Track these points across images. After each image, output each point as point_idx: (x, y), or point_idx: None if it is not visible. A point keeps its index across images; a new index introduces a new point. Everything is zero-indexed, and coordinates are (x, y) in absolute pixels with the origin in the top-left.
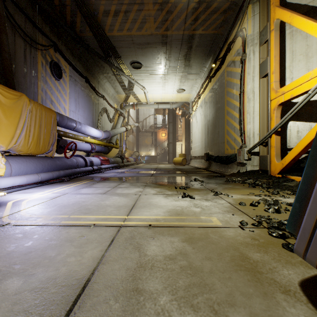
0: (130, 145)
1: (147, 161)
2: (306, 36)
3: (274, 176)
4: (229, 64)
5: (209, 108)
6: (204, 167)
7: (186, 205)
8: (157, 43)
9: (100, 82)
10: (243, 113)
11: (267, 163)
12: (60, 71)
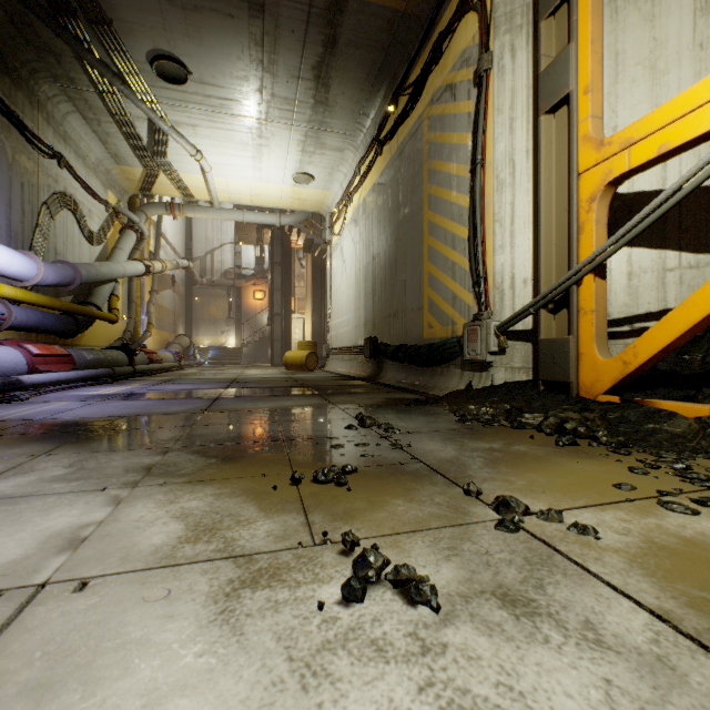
0: (165, 317)
1: (215, 360)
2: (653, 16)
3: (594, 400)
4: (436, 97)
5: (378, 223)
6: (365, 374)
7: None
8: (233, 1)
9: (47, 109)
10: (483, 223)
11: (568, 360)
12: None
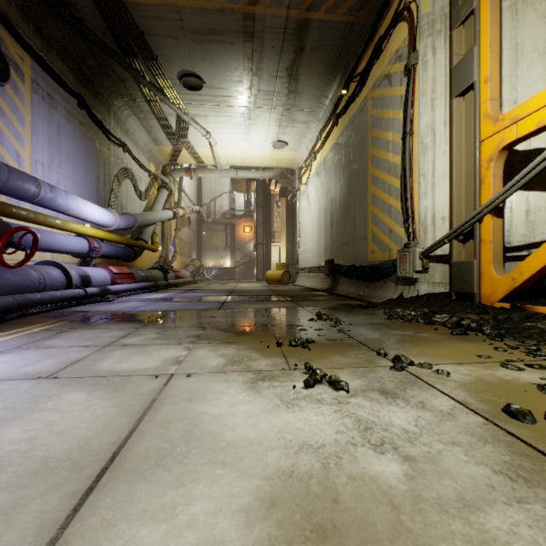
0: (184, 247)
1: (217, 277)
2: None
3: (491, 306)
4: (377, 83)
5: (335, 176)
6: (325, 287)
7: (335, 437)
8: (233, 34)
9: (117, 115)
10: (411, 176)
11: (472, 277)
12: (2, 64)
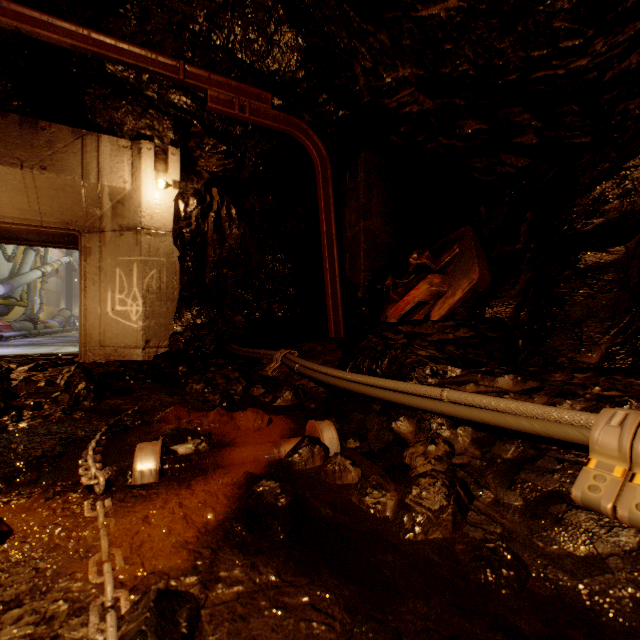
0: (51, 297)
1: None
2: None
3: None
4: None
5: None
6: None
7: None
8: None
9: None
10: None
11: None
12: None
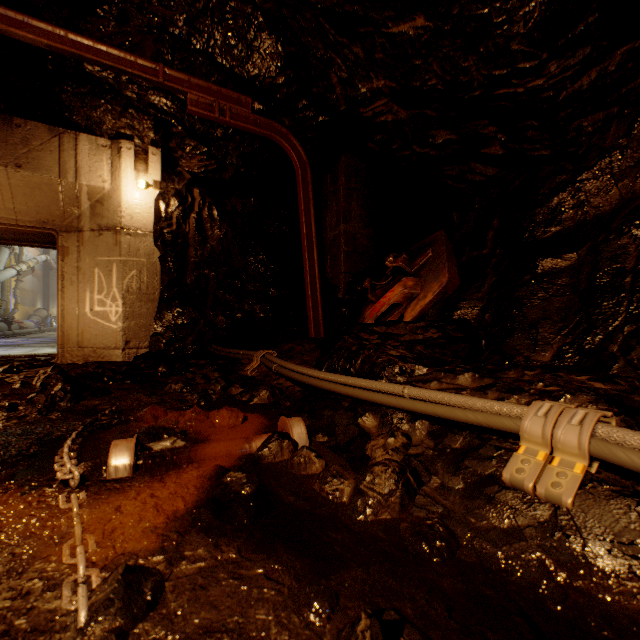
0: (27, 296)
1: None
2: None
3: None
4: None
5: None
6: None
7: None
8: None
9: None
10: None
11: None
12: None
